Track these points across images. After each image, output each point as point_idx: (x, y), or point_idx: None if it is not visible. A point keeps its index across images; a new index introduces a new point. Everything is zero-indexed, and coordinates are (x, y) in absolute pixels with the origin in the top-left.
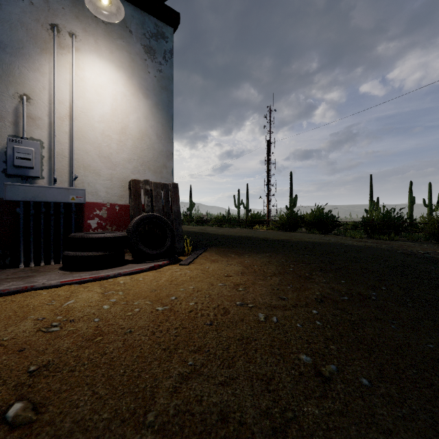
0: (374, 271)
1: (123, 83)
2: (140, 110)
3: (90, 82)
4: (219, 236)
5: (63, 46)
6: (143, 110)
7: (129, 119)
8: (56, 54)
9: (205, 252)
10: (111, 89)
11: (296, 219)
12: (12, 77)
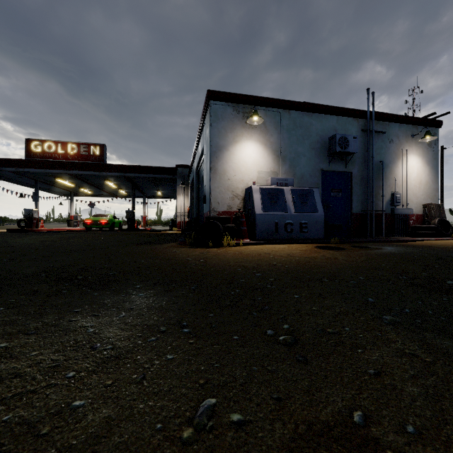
0: None
1: (420, 162)
2: (425, 172)
3: (410, 166)
4: None
5: (403, 155)
6: (426, 172)
7: (422, 177)
8: (401, 159)
9: None
10: (416, 166)
11: None
12: (391, 171)
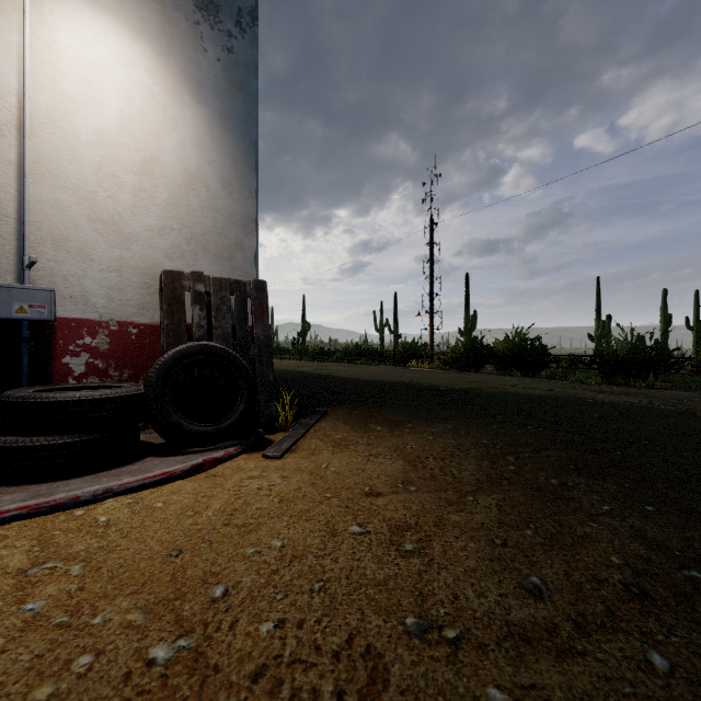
0: (699, 473)
1: (148, 66)
2: (185, 127)
3: (68, 56)
4: (349, 383)
5: None
6: (191, 128)
7: (162, 144)
8: None
9: (322, 418)
10: (119, 76)
11: (480, 350)
12: None
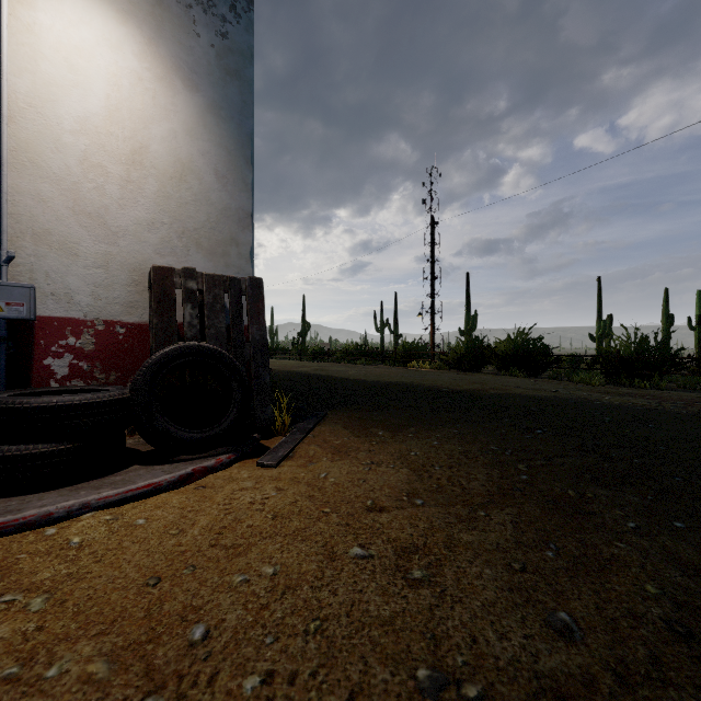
0: None
1: (136, 50)
2: (176, 116)
3: (50, 38)
4: (350, 384)
5: None
6: (183, 116)
7: (151, 133)
8: None
9: (322, 422)
10: (105, 61)
11: (481, 350)
12: None
